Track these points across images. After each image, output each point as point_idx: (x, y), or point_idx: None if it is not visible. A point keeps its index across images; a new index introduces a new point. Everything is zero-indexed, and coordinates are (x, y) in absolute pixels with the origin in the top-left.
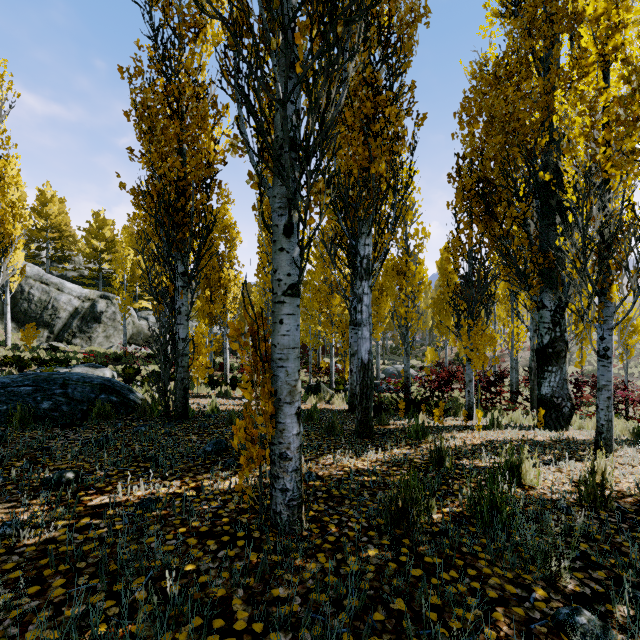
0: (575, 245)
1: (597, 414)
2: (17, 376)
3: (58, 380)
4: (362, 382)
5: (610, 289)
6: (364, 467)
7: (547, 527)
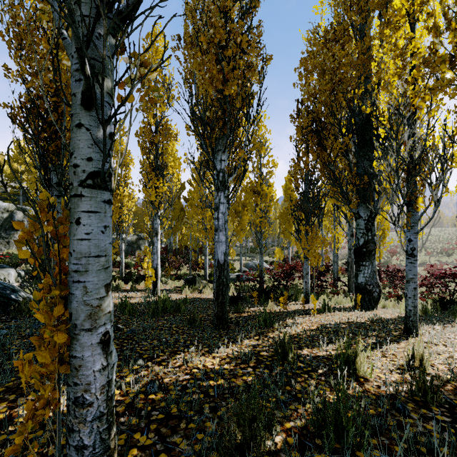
0: (390, 165)
1: (406, 301)
2: None
3: None
4: (218, 280)
5: (416, 201)
6: (213, 367)
7: None
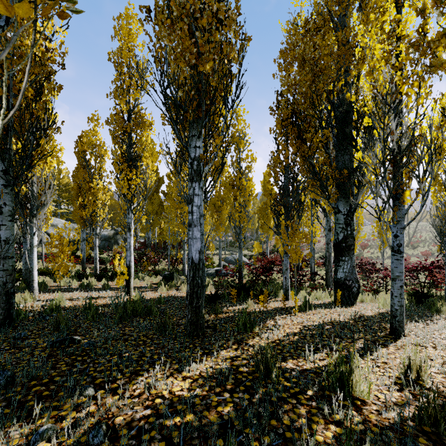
0: (376, 156)
1: (392, 300)
2: None
3: None
4: (192, 281)
5: (403, 194)
6: (181, 393)
7: None
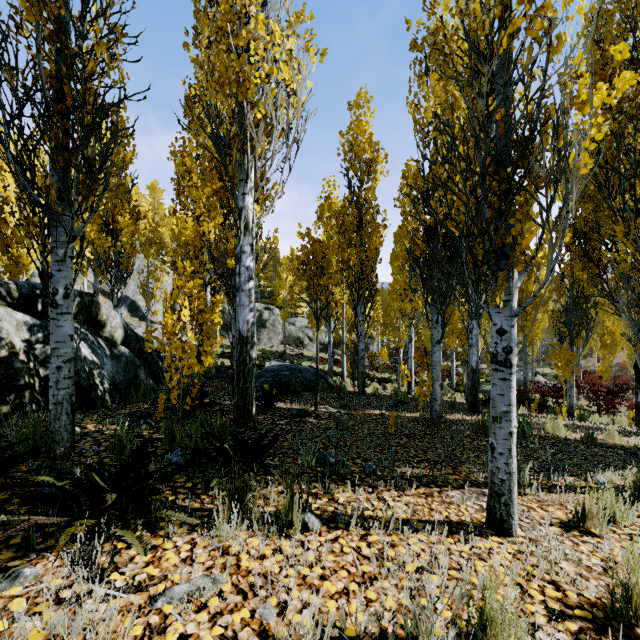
0: (623, 299)
1: None
2: (278, 366)
3: (296, 369)
4: (472, 380)
5: None
6: (470, 419)
7: (531, 427)
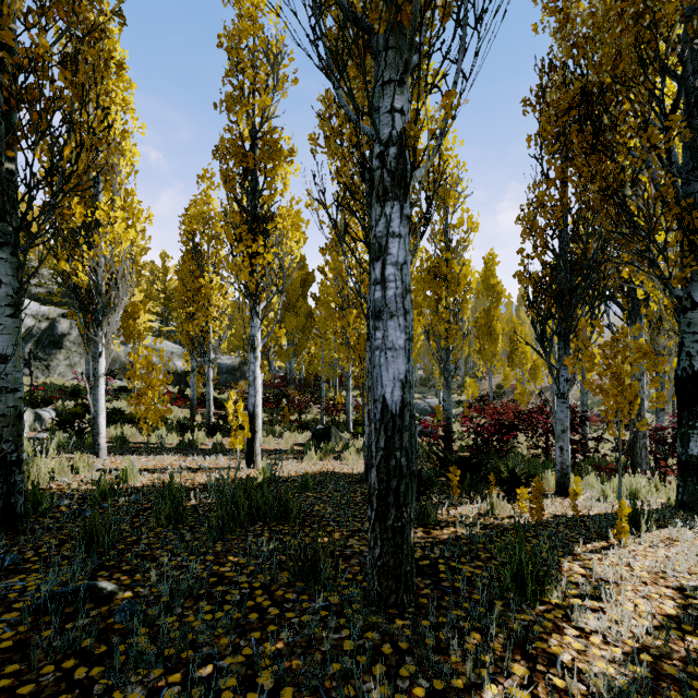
0: None
1: None
2: None
3: None
4: (385, 461)
5: None
6: None
7: None
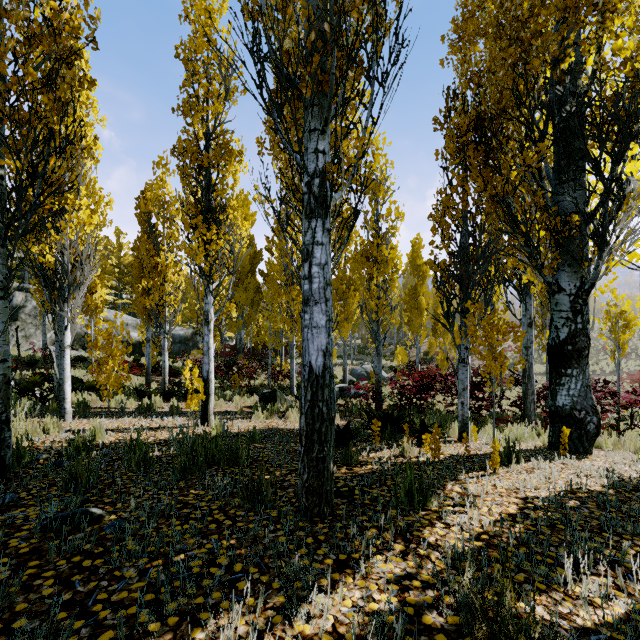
0: None
1: None
2: None
3: None
4: (311, 410)
5: None
6: None
7: None
